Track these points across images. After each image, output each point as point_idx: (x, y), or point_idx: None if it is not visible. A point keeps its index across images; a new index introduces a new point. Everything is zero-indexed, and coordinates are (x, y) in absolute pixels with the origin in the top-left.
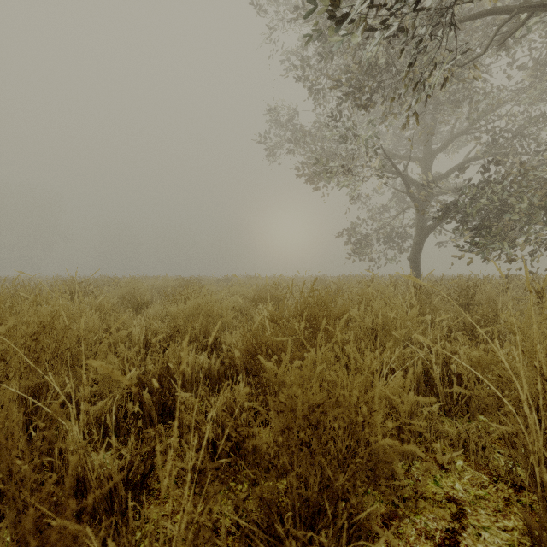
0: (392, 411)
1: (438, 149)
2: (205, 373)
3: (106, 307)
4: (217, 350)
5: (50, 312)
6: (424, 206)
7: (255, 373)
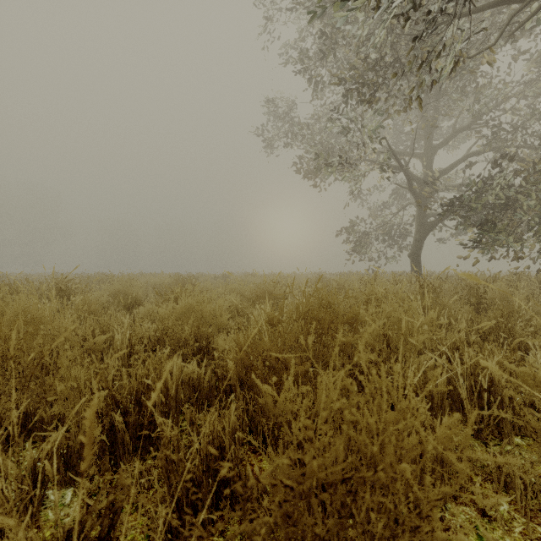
0: (420, 442)
1: (439, 143)
2: (194, 385)
3: (91, 306)
4: (210, 355)
5: (13, 315)
6: (425, 202)
7: (251, 387)
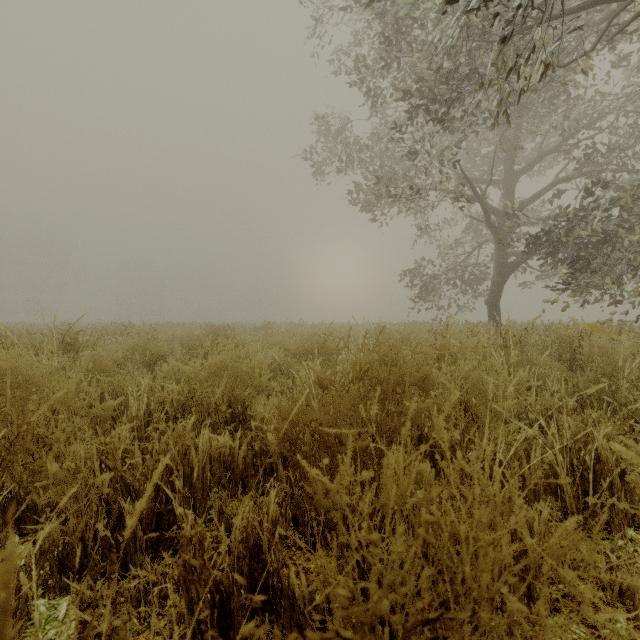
0: (513, 540)
1: (522, 168)
2: (226, 461)
3: (103, 364)
4: (247, 423)
5: None
6: (505, 238)
7: (296, 465)
